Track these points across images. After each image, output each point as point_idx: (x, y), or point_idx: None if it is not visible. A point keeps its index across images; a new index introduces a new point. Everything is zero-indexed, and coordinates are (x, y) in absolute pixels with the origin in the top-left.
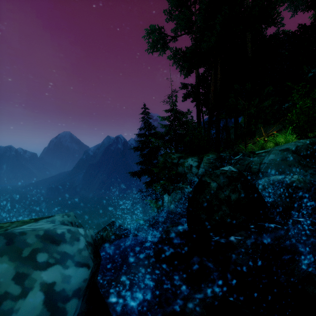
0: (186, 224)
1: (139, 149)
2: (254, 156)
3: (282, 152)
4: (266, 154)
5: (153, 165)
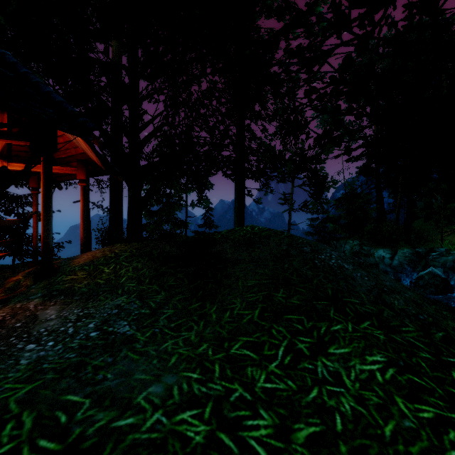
0: None
1: (311, 233)
2: (449, 256)
3: None
4: None
5: None
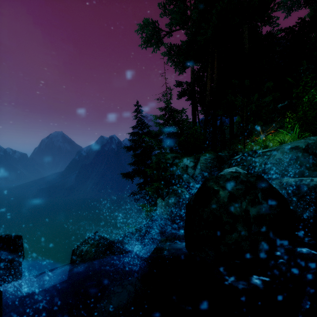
0: (182, 234)
1: (132, 149)
2: (256, 155)
3: (291, 150)
4: (271, 153)
5: (147, 165)
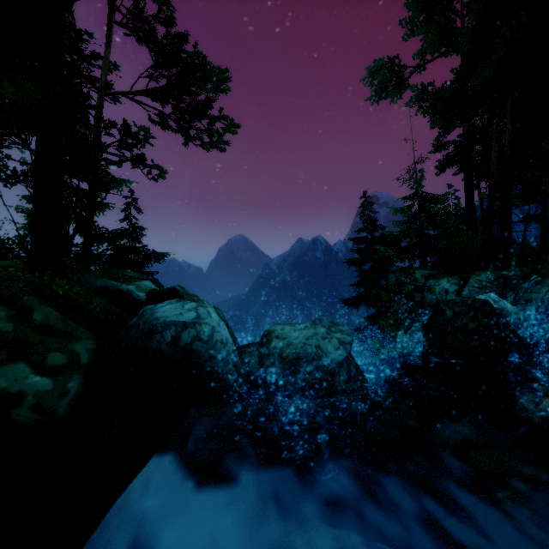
0: None
1: (356, 262)
2: None
3: None
4: None
5: (380, 288)
